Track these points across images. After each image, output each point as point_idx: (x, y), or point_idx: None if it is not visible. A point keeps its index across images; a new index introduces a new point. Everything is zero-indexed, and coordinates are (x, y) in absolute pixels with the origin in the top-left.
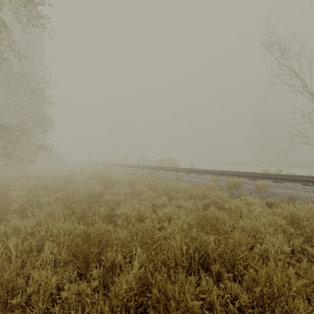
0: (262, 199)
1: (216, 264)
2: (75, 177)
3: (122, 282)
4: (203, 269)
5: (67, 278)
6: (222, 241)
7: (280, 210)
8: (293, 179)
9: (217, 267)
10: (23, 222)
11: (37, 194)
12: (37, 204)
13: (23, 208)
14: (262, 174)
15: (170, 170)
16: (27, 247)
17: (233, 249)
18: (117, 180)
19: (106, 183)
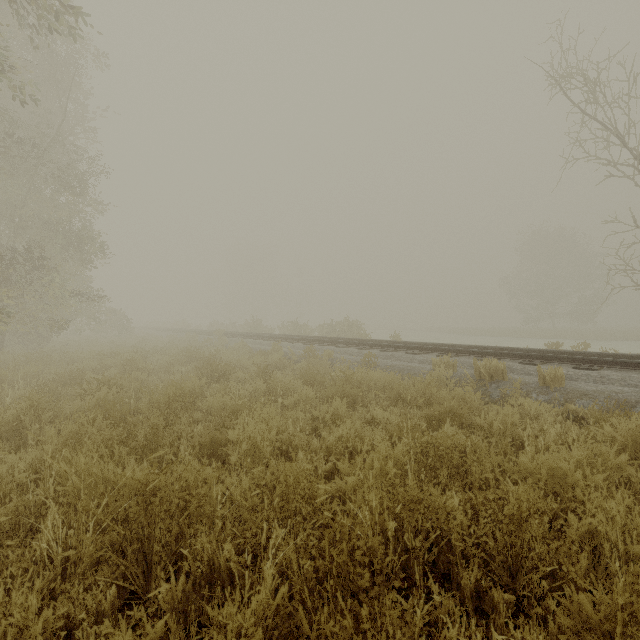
0: (557, 407)
1: (470, 567)
2: (149, 360)
3: (229, 630)
4: (436, 578)
5: (90, 609)
6: (481, 508)
7: (610, 430)
8: (620, 362)
9: (473, 577)
10: (8, 458)
11: (59, 393)
12: (54, 416)
13: (19, 426)
14: (549, 353)
15: (350, 345)
16: (5, 522)
17: (514, 530)
18: (236, 366)
19: (211, 370)
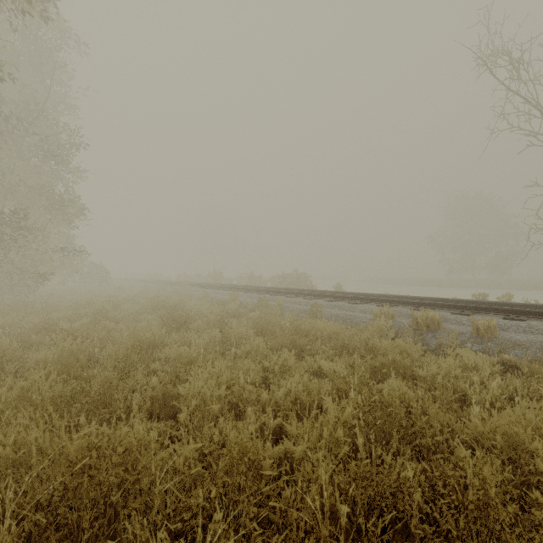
0: (492, 357)
1: None
2: (121, 308)
3: None
4: None
5: None
6: (437, 482)
7: None
8: None
9: None
10: None
11: (31, 342)
12: (21, 366)
13: None
14: (477, 303)
15: (298, 296)
16: None
17: (478, 515)
18: (197, 314)
19: (173, 320)
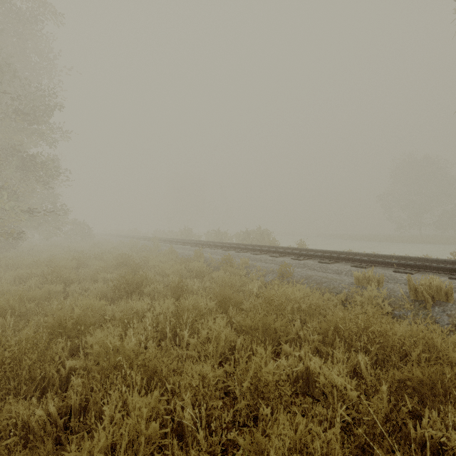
0: None
1: None
2: (88, 265)
3: None
4: None
5: None
6: None
7: None
8: None
9: None
10: None
11: None
12: None
13: None
14: None
15: (263, 253)
16: None
17: None
18: (159, 273)
19: (125, 283)
